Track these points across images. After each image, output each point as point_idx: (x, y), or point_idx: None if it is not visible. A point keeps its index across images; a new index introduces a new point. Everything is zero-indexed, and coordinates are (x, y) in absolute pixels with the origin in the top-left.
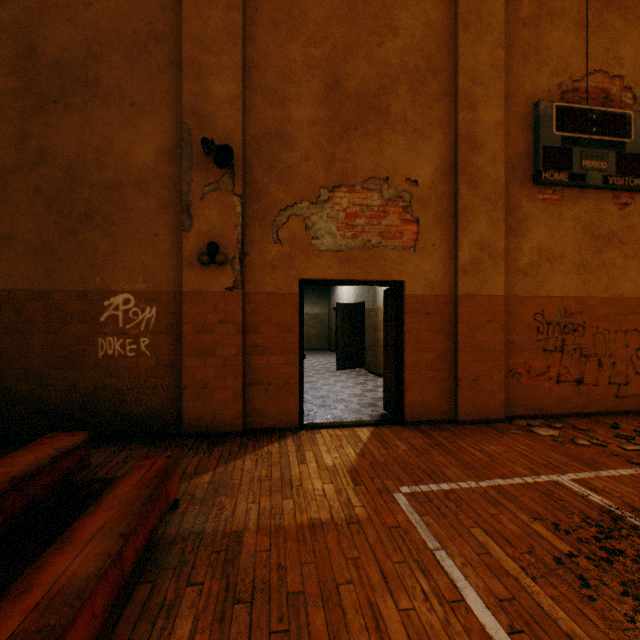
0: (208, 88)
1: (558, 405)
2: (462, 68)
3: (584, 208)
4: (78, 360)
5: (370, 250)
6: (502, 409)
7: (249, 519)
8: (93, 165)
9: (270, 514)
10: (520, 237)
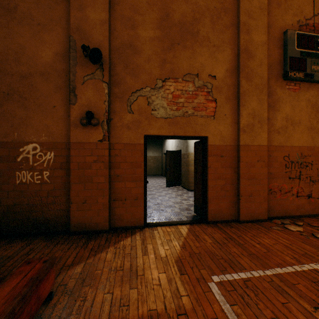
0: (87, 15)
1: (297, 210)
2: (242, 8)
3: (312, 94)
4: (3, 186)
5: (187, 117)
6: (265, 213)
7: (103, 311)
8: (12, 62)
9: (119, 305)
10: (275, 111)
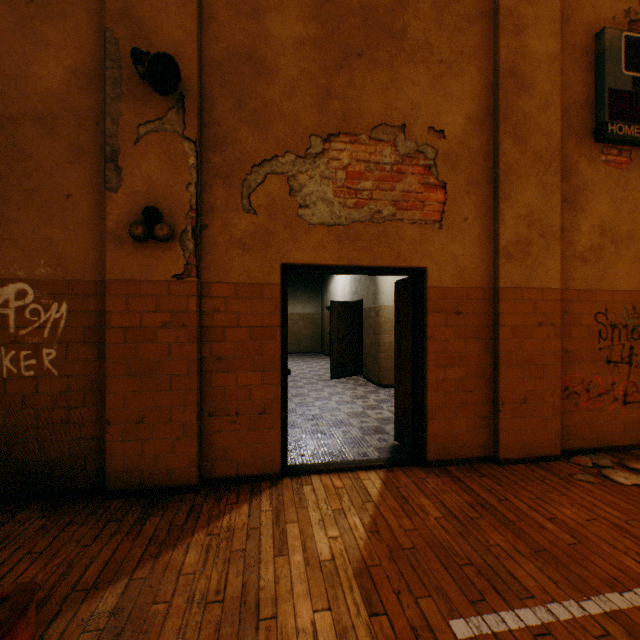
0: None
1: (625, 434)
2: None
3: None
4: None
5: (380, 225)
6: (556, 442)
7: None
8: None
9: None
10: (577, 211)
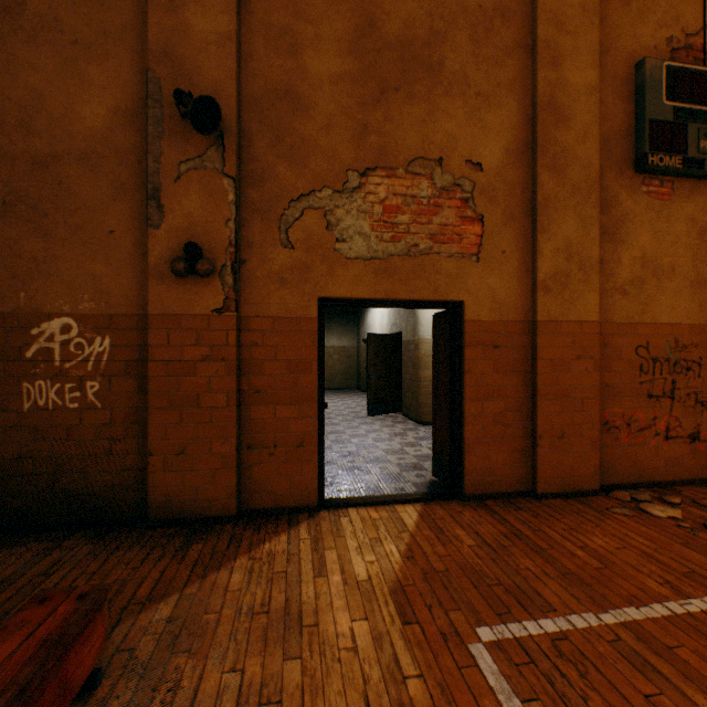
0: (186, 21)
1: (667, 469)
2: (542, 9)
3: (700, 206)
4: None
5: (417, 258)
6: (596, 477)
7: None
8: (15, 129)
9: (258, 702)
10: (618, 243)
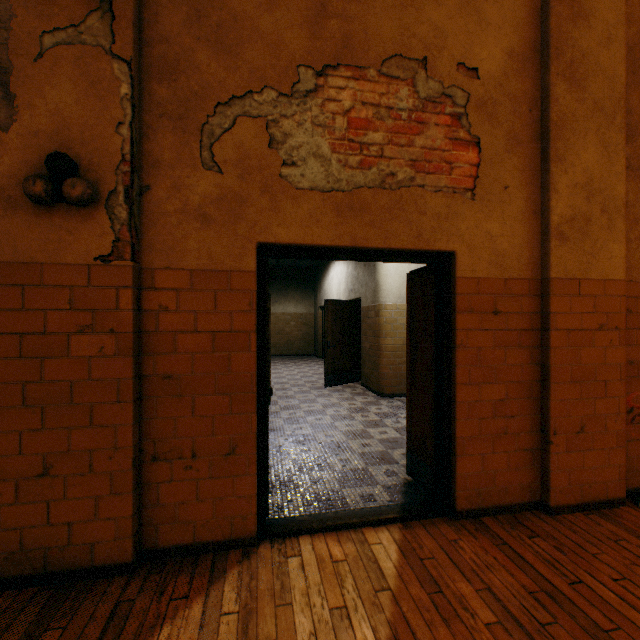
0: None
1: None
2: None
3: None
4: None
5: (394, 192)
6: (622, 481)
7: None
8: None
9: None
10: None
